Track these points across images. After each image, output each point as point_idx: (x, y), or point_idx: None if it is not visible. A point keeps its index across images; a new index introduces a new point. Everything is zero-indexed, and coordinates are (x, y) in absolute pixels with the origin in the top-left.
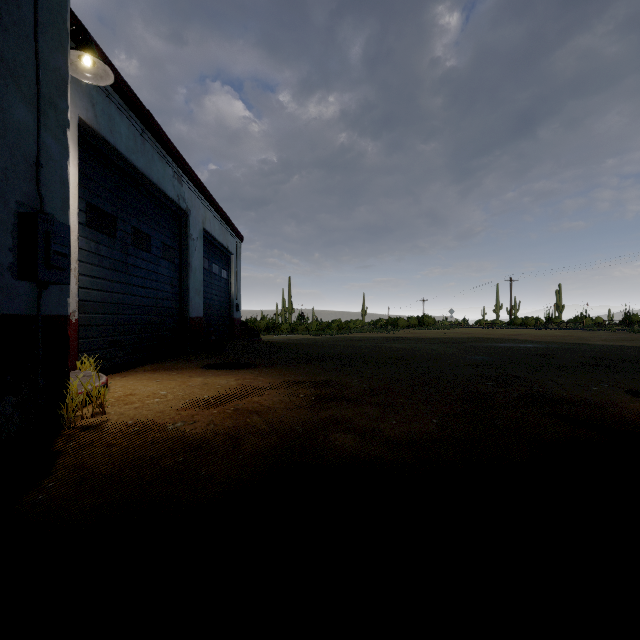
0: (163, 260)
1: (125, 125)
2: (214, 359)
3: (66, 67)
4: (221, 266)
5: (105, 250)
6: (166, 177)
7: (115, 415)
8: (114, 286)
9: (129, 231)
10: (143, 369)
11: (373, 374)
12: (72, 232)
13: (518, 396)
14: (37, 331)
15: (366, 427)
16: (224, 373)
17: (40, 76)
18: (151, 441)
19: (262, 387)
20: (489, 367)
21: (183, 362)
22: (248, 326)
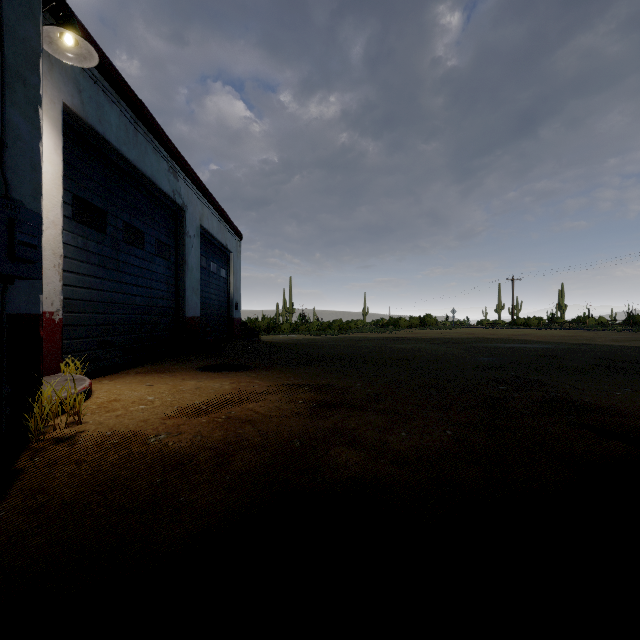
0: (158, 257)
1: (115, 114)
2: (210, 360)
3: (38, 38)
4: (220, 265)
5: (94, 246)
6: (160, 171)
7: (93, 425)
8: (104, 284)
9: (120, 226)
10: (135, 371)
11: (377, 377)
12: (55, 225)
13: (536, 402)
14: (1, 332)
15: (372, 440)
16: (219, 376)
17: (5, 44)
18: (128, 457)
19: (258, 391)
20: (499, 369)
21: (178, 364)
22: (248, 326)
